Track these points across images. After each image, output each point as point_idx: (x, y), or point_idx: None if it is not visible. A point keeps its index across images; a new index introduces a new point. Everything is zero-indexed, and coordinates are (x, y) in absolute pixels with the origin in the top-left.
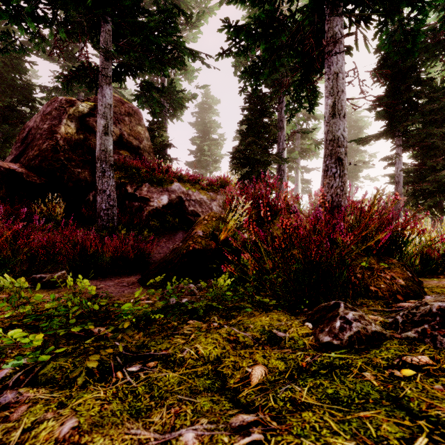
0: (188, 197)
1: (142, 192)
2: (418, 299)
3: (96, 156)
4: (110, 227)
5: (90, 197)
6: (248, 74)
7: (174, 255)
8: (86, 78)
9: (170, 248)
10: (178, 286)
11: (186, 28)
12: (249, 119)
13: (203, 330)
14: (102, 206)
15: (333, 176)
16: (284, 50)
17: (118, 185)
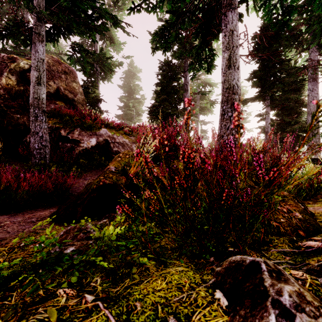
0: (113, 140)
1: (74, 135)
2: (319, 234)
3: (30, 102)
4: (42, 164)
5: (27, 139)
6: (159, 37)
7: (84, 190)
8: (21, 35)
9: (85, 183)
10: (75, 226)
11: (114, 10)
12: (163, 82)
13: (64, 318)
14: (35, 146)
15: (229, 119)
16: (188, 15)
17: (53, 129)
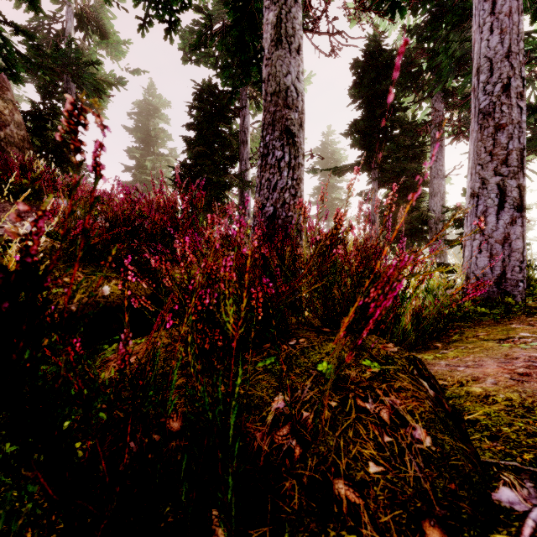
0: None
1: None
2: (492, 534)
3: None
4: None
5: None
6: None
7: None
8: None
9: None
10: None
11: None
12: (200, 123)
13: None
14: None
15: (277, 166)
16: None
17: None
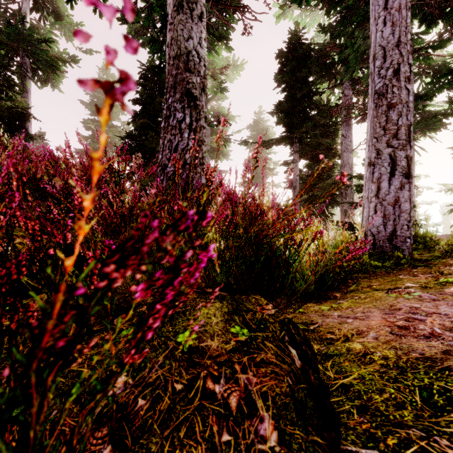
0: None
1: None
2: None
3: None
4: None
5: None
6: None
7: None
8: None
9: None
10: None
11: None
12: (144, 98)
13: None
14: None
15: (178, 128)
16: None
17: None
